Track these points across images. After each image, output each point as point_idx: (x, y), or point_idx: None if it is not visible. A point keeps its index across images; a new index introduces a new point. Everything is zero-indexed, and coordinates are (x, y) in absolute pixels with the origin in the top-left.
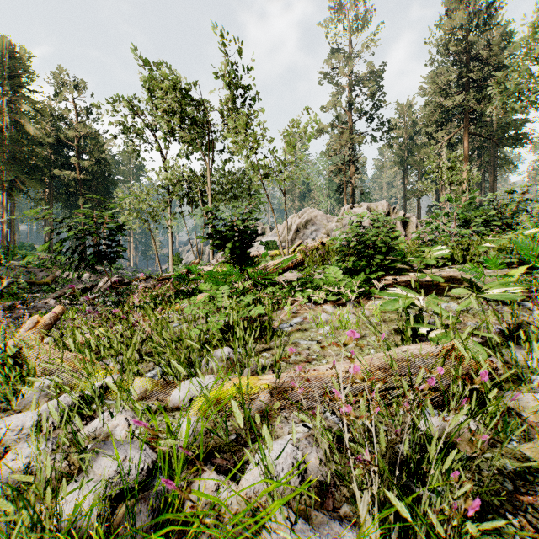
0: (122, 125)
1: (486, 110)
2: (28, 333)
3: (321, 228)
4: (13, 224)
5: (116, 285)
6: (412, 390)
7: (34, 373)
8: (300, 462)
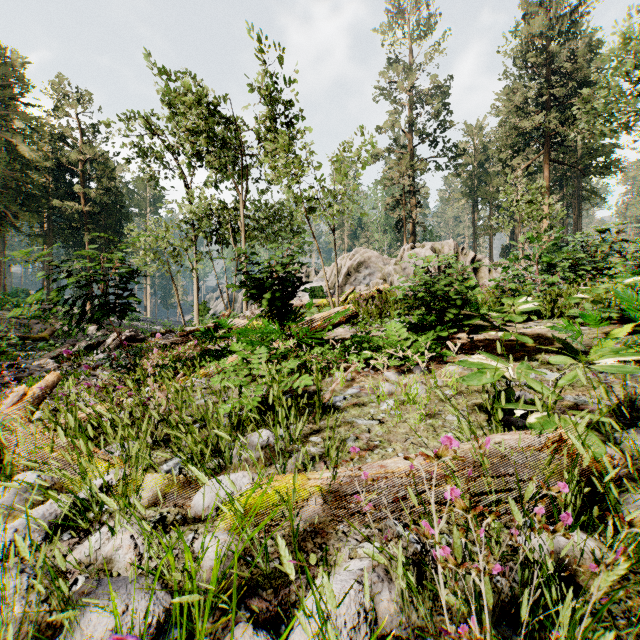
0: (137, 146)
1: (570, 133)
2: (12, 408)
3: (376, 272)
4: (4, 266)
5: (129, 341)
6: (523, 512)
7: (13, 470)
8: (375, 633)
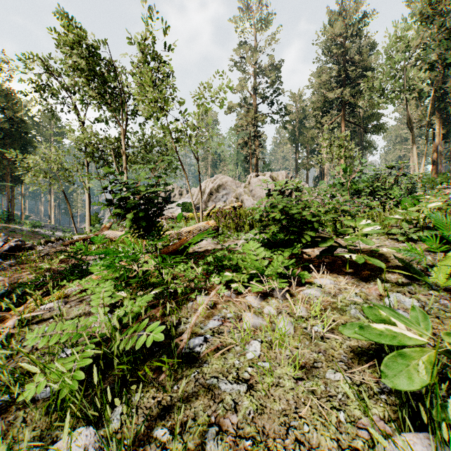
0: (32, 82)
1: (358, 103)
2: None
3: (231, 192)
4: None
5: (14, 250)
6: None
7: None
8: None
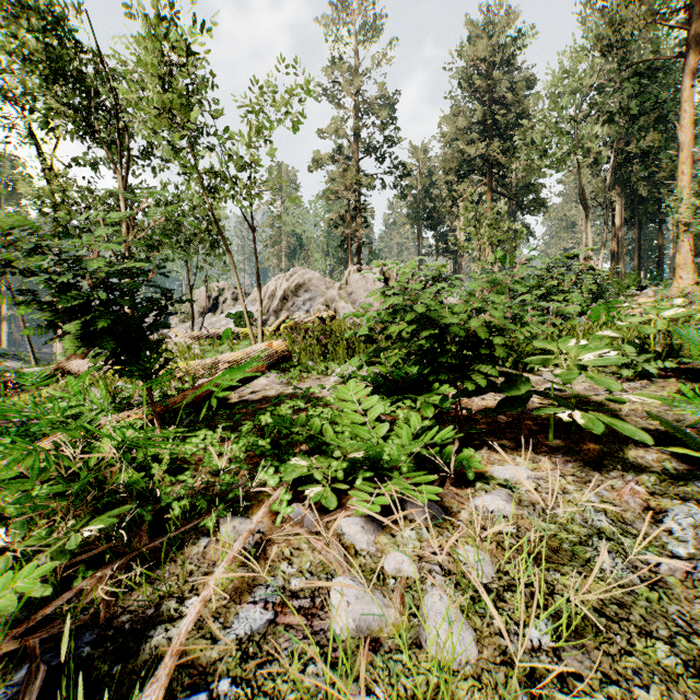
0: None
1: (511, 165)
2: None
3: (318, 296)
4: None
5: None
6: None
7: None
8: None
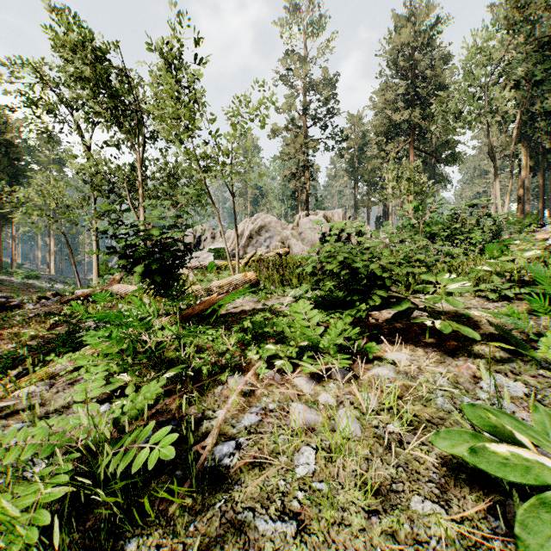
0: (23, 94)
1: (430, 127)
2: None
3: (275, 235)
4: None
5: None
6: None
7: None
8: None
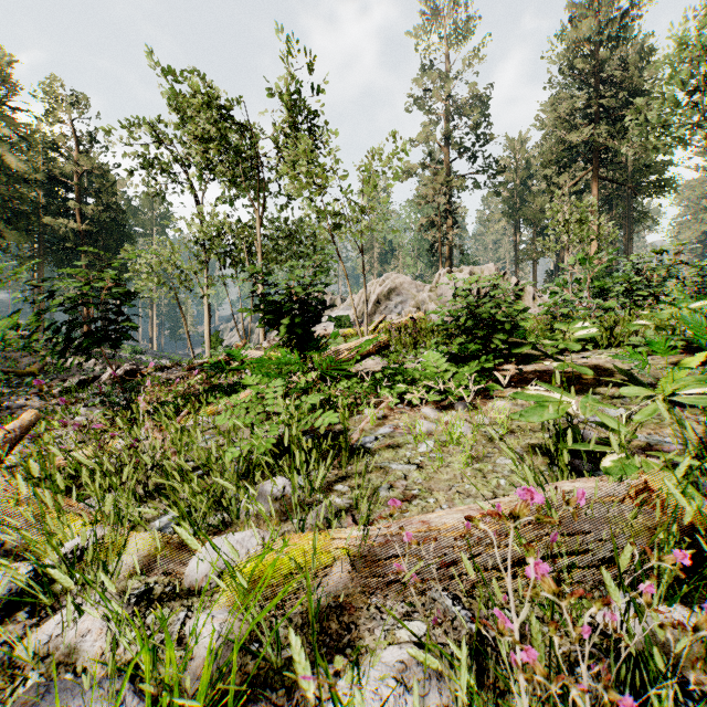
0: (139, 156)
1: (621, 148)
2: None
3: (409, 299)
4: None
5: (129, 376)
6: (622, 589)
7: None
8: None
